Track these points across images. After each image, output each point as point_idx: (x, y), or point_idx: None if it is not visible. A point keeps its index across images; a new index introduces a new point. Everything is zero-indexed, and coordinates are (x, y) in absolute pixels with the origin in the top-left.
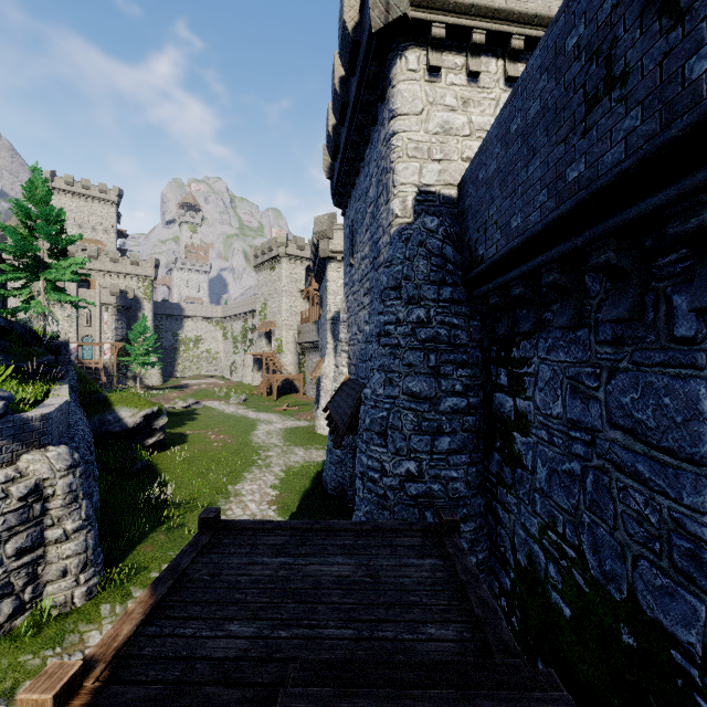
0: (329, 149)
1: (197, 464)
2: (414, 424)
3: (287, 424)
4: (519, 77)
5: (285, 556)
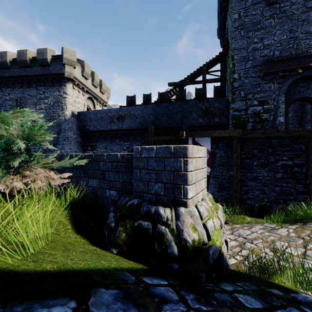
0: (1, 65)
1: None
2: None
3: None
4: (99, 110)
5: None
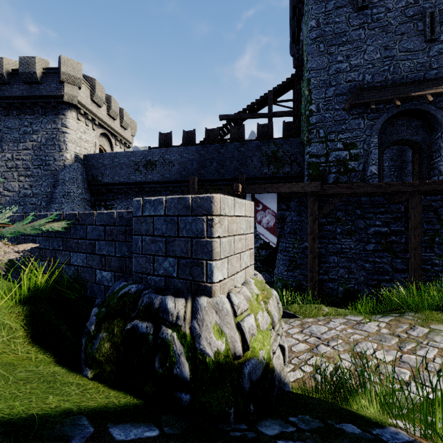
0: None
1: None
2: None
3: None
4: (118, 152)
5: None
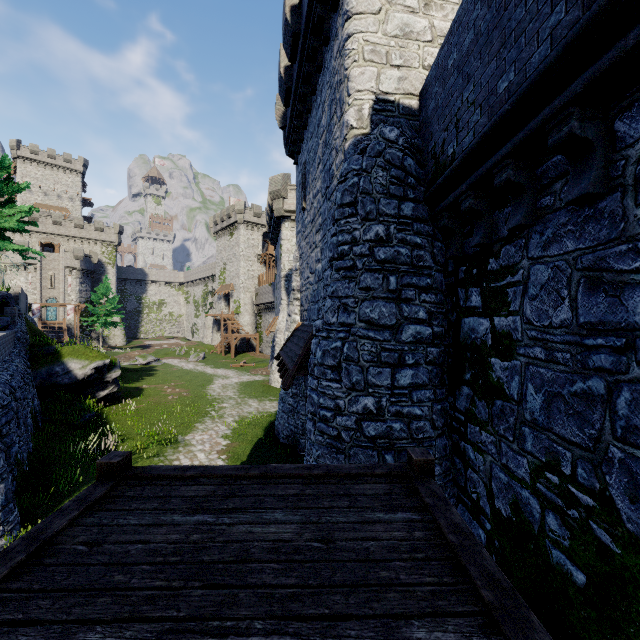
0: (281, 94)
1: (149, 416)
2: (373, 355)
3: (243, 379)
4: None
5: (205, 512)
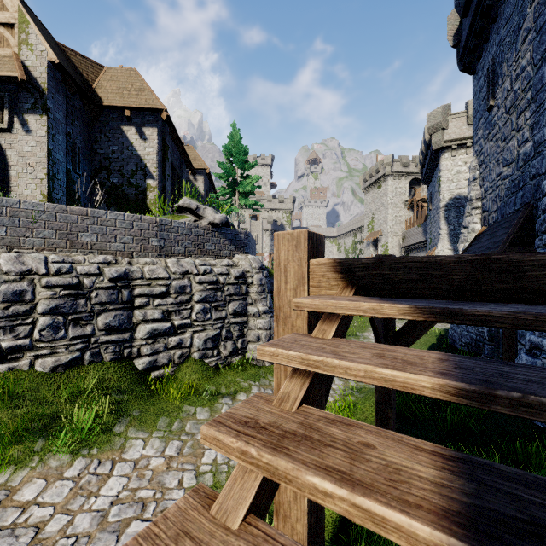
0: (459, 6)
1: None
2: None
3: None
4: None
5: None
